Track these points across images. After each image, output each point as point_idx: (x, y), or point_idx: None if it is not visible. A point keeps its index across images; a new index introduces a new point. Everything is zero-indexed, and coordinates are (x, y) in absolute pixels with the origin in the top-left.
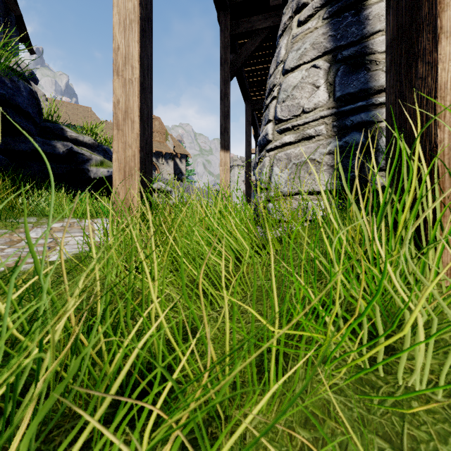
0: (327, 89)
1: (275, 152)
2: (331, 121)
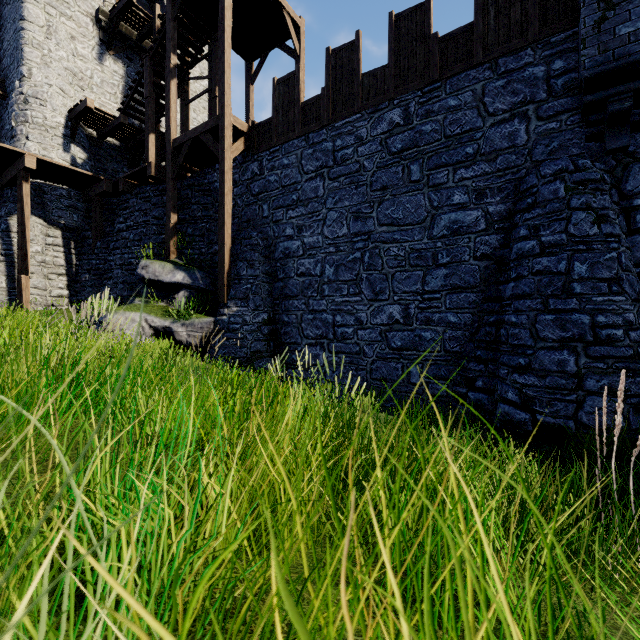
0: (6, 284)
1: None
2: (7, 292)
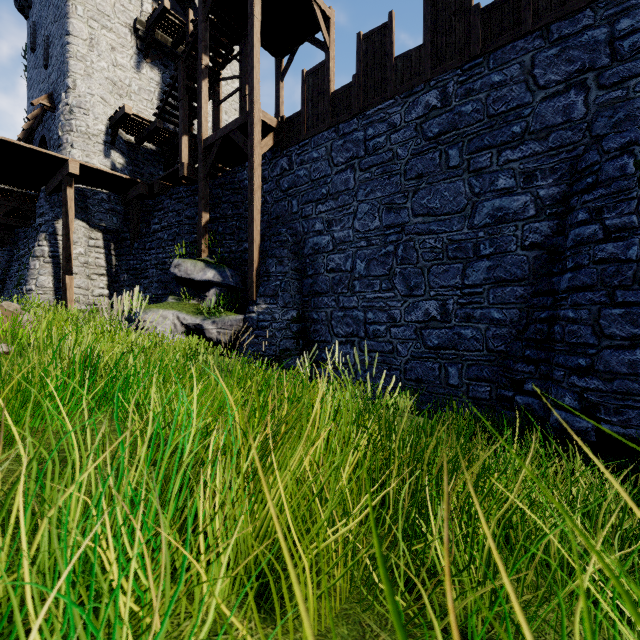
0: (53, 284)
1: (36, 294)
2: (54, 292)
